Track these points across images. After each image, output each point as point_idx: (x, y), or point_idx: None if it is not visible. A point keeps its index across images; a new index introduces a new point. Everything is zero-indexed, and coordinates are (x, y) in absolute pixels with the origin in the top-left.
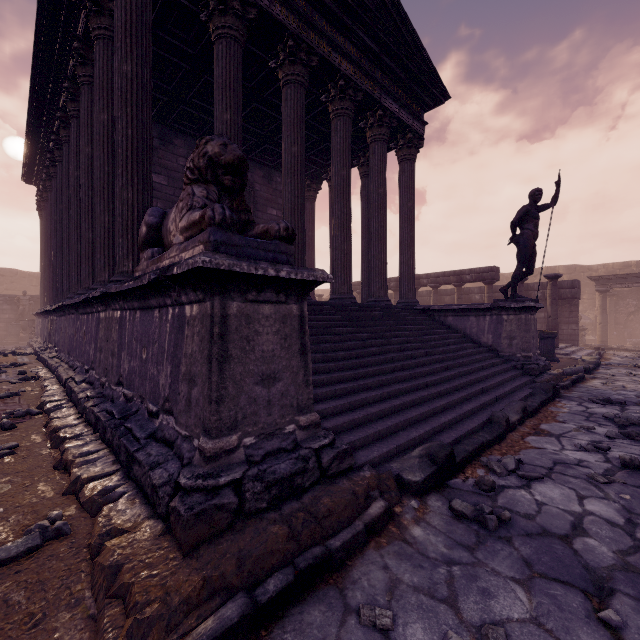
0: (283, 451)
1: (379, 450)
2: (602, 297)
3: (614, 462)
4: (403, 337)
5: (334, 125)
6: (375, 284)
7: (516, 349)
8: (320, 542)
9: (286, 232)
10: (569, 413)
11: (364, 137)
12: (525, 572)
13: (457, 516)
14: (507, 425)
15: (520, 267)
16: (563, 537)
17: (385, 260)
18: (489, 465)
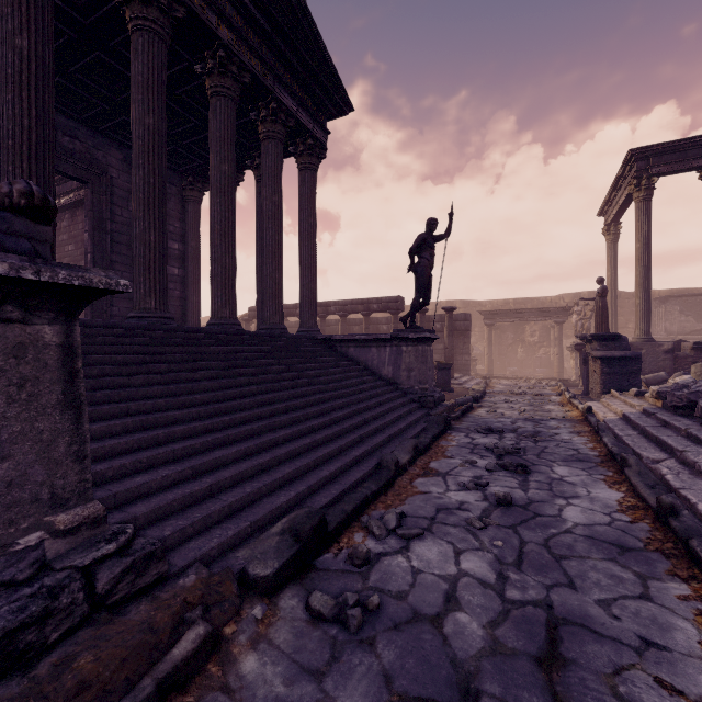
0: (4, 587)
1: (222, 535)
2: (489, 330)
3: (491, 499)
4: (295, 371)
5: (213, 105)
6: (268, 308)
7: (414, 381)
8: None
9: (27, 200)
10: (457, 446)
11: (258, 133)
12: (383, 697)
13: (315, 617)
14: (396, 469)
15: (418, 297)
16: (434, 618)
17: (281, 281)
18: (369, 526)
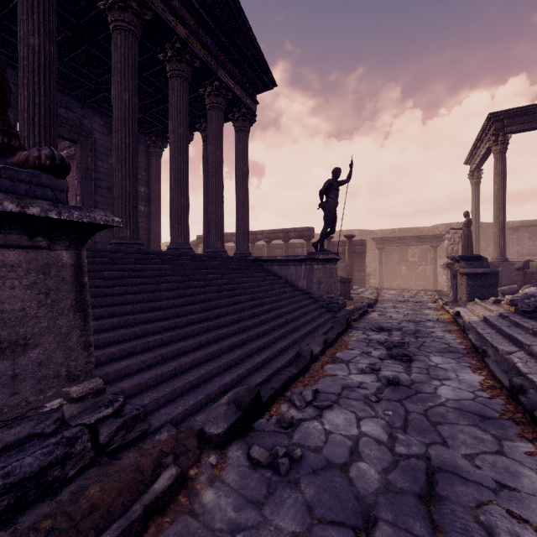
0: (37, 437)
1: (185, 404)
2: (380, 252)
3: (383, 381)
4: (233, 284)
5: (171, 84)
6: (213, 236)
7: (323, 292)
8: None
9: (51, 161)
10: (356, 341)
11: (205, 104)
12: (306, 521)
13: (254, 464)
14: (311, 357)
15: (326, 227)
16: (342, 466)
17: (222, 215)
18: (292, 399)
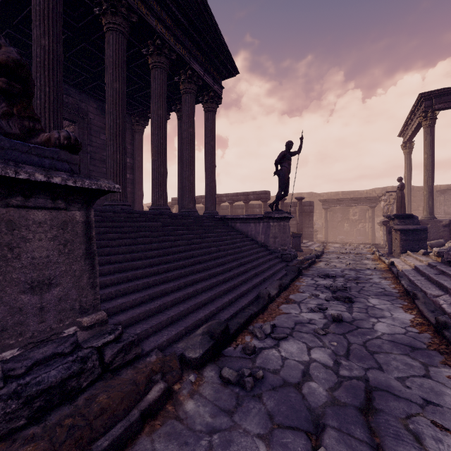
0: (58, 356)
1: (169, 334)
2: (325, 212)
3: (329, 318)
4: (204, 238)
5: (153, 74)
6: (186, 199)
7: (278, 245)
8: (87, 446)
9: (67, 141)
10: (306, 286)
11: (179, 89)
12: (268, 426)
13: (225, 382)
14: (269, 298)
15: (280, 191)
16: (296, 385)
17: (194, 181)
18: (254, 332)
